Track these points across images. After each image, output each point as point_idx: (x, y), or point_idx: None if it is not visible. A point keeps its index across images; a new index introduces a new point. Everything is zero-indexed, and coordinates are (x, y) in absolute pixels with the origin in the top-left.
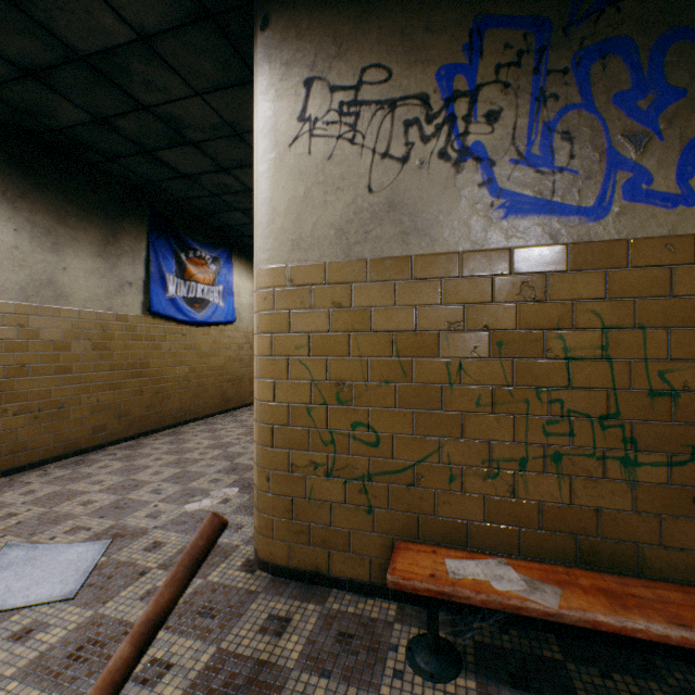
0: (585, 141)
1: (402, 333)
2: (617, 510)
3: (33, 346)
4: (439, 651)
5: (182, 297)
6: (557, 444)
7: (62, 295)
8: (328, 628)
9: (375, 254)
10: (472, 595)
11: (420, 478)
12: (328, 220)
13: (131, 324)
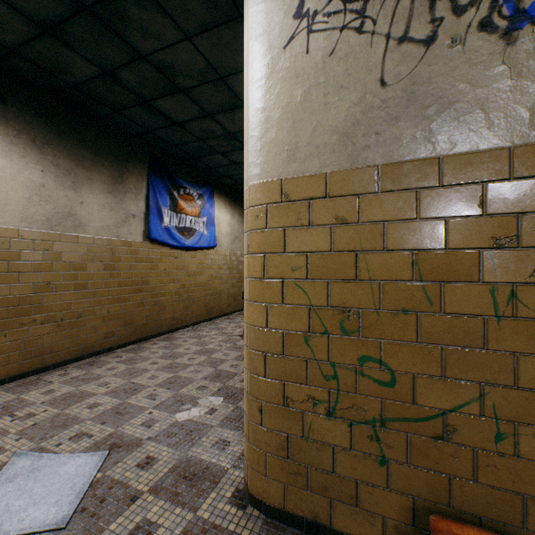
0: None
1: (426, 252)
2: None
3: (56, 267)
4: None
5: (175, 226)
6: None
7: (79, 225)
8: None
9: (389, 159)
10: None
11: (452, 431)
12: (329, 125)
13: (135, 248)
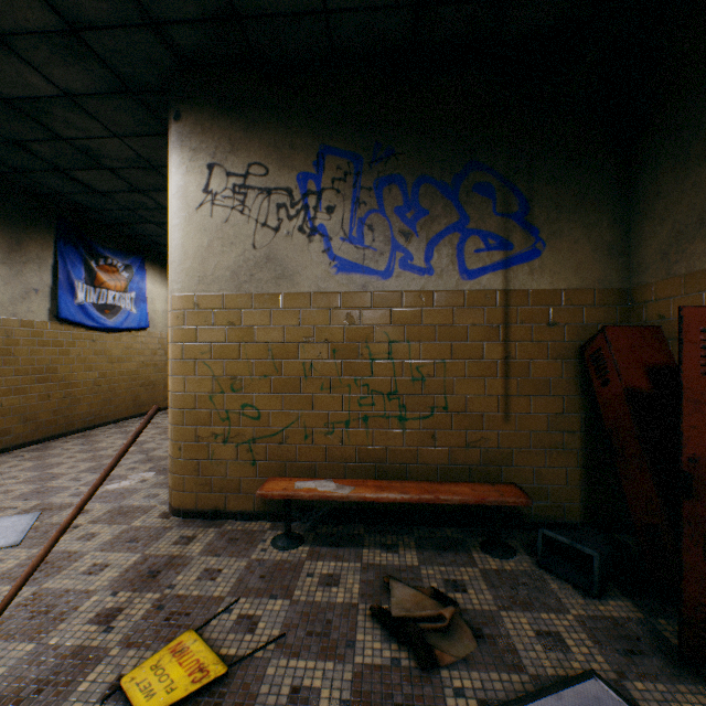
0: (381, 232)
1: (276, 344)
2: (397, 447)
3: None
4: (291, 537)
5: (92, 303)
6: (366, 411)
7: None
8: (222, 537)
9: (258, 290)
10: (305, 494)
11: (287, 438)
12: (225, 265)
13: (38, 330)
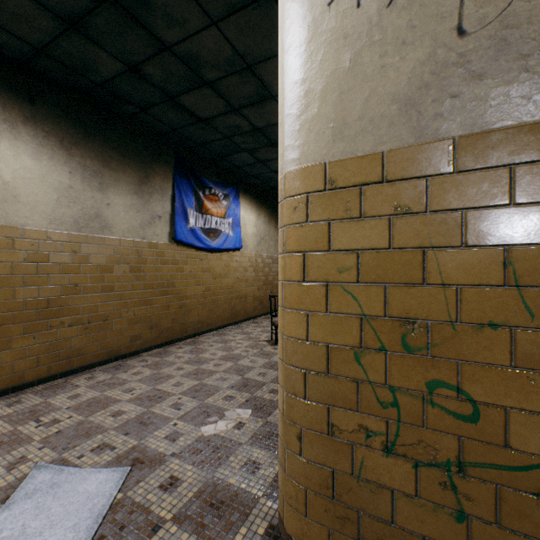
0: None
1: (524, 248)
2: None
3: (83, 269)
4: None
5: (200, 227)
6: None
7: (106, 227)
8: None
9: (469, 128)
10: None
11: None
12: (387, 92)
13: (160, 250)
